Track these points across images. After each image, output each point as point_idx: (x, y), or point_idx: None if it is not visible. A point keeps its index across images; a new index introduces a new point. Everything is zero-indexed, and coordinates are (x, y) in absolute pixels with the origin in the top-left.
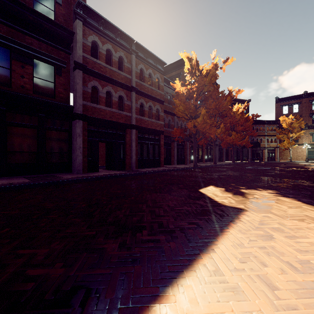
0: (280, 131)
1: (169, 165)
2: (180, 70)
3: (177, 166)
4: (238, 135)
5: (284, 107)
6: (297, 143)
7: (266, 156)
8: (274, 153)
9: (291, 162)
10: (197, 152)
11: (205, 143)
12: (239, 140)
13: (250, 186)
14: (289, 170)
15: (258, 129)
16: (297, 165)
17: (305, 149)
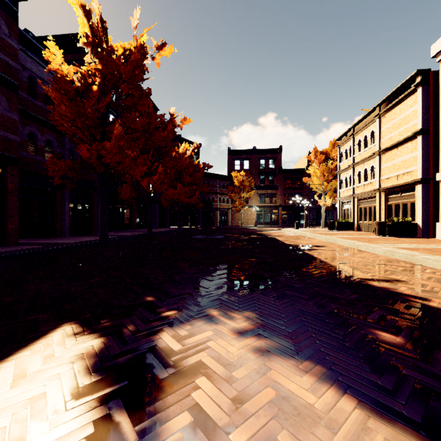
0: (232, 189)
1: (48, 237)
2: (84, 54)
3: (62, 240)
4: (186, 190)
5: (236, 161)
6: (248, 205)
7: (219, 220)
8: (226, 216)
9: (242, 226)
10: (121, 213)
11: (133, 196)
12: (187, 196)
13: (192, 298)
14: (247, 239)
15: (210, 184)
16: (250, 230)
17: (255, 212)
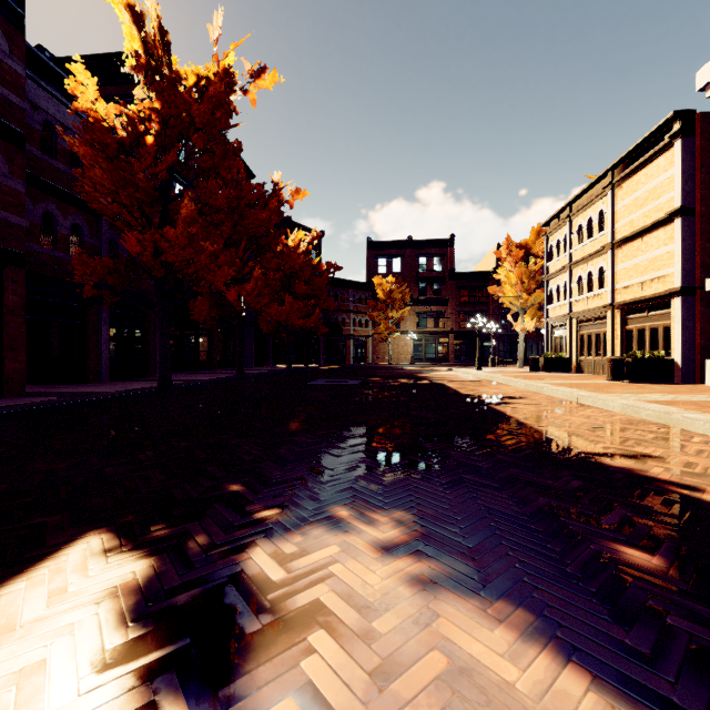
0: (374, 305)
1: (75, 383)
2: (135, 87)
3: (98, 388)
4: (300, 306)
5: (380, 259)
6: (399, 331)
7: (352, 354)
8: (365, 347)
9: (391, 365)
10: (194, 343)
11: (214, 316)
12: (301, 315)
13: (306, 487)
14: (397, 385)
15: (339, 297)
16: (403, 371)
17: (411, 341)
